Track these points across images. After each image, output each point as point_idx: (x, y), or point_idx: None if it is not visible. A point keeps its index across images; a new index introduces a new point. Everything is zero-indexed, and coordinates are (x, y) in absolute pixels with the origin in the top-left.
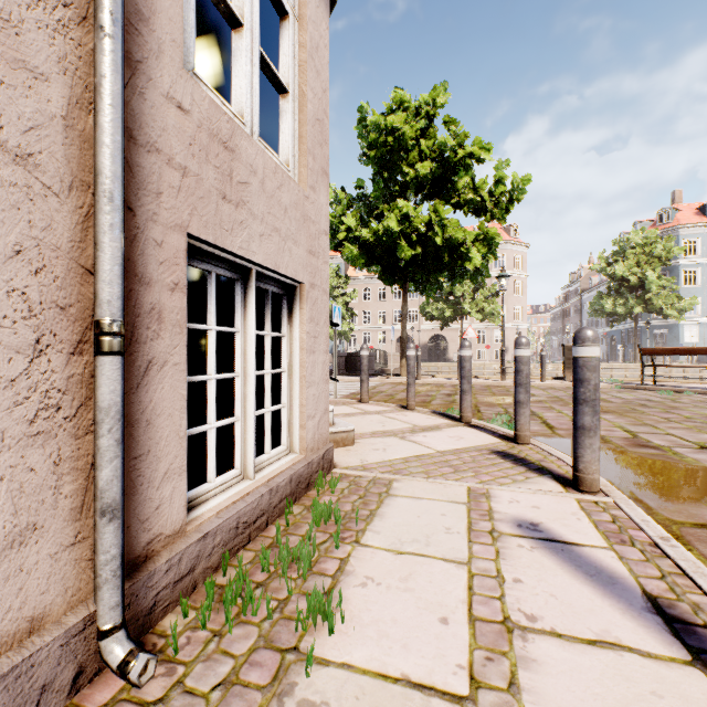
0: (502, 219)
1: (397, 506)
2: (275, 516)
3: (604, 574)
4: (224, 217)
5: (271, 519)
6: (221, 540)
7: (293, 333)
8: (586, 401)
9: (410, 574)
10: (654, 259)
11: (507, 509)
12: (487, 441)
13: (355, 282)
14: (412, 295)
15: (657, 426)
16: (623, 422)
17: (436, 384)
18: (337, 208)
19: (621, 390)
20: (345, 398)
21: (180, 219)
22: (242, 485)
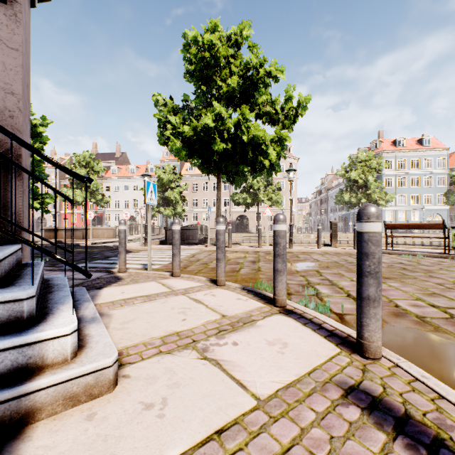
0: (290, 128)
1: None
2: None
3: None
4: None
5: None
6: None
7: None
8: None
9: None
10: (373, 169)
11: None
12: (321, 351)
13: (187, 178)
14: (226, 189)
15: (449, 297)
16: (415, 291)
17: (243, 251)
18: (164, 109)
19: None
20: (163, 268)
21: None
22: None
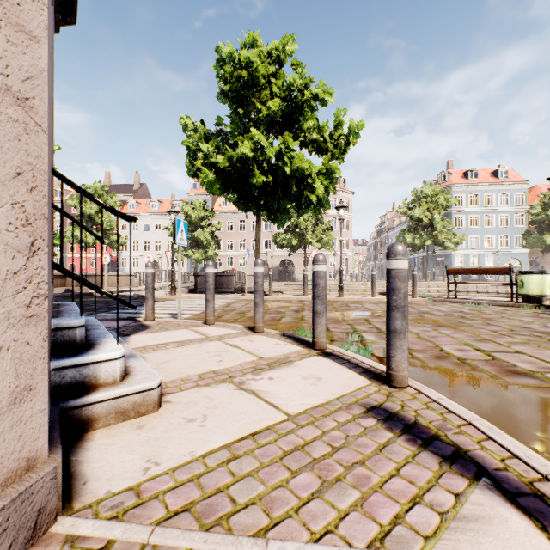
0: (340, 158)
1: None
2: None
3: None
4: None
5: None
6: None
7: None
8: None
9: None
10: (439, 205)
11: None
12: (353, 383)
13: (220, 215)
14: (267, 228)
15: (499, 342)
16: (465, 338)
17: (286, 301)
18: (194, 135)
19: (434, 303)
20: (194, 317)
21: None
22: None
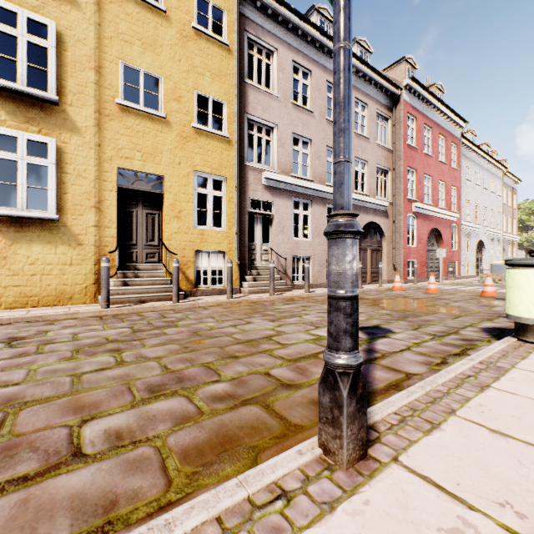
0: None
1: None
2: None
3: None
4: None
5: None
6: None
7: None
8: None
9: None
10: None
11: None
12: None
13: None
14: None
15: None
16: None
17: None
18: None
19: None
20: None
21: None
22: None
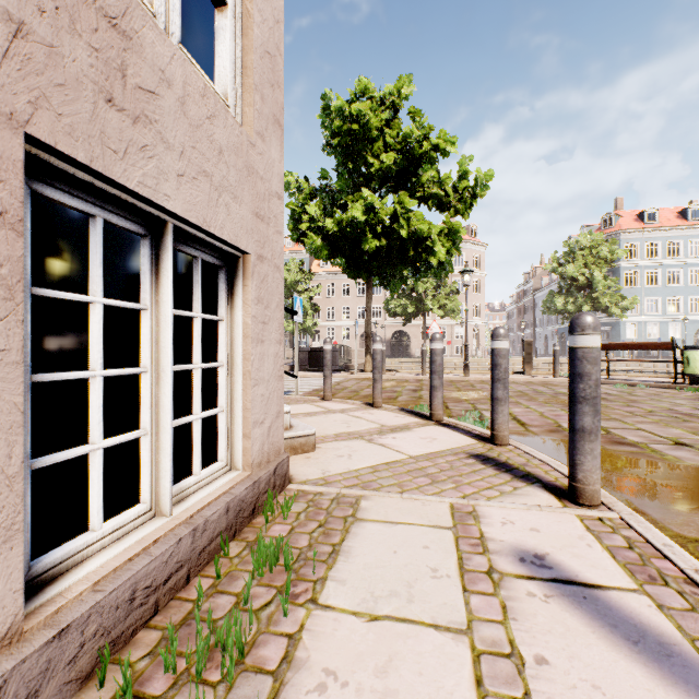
0: (465, 214)
1: (366, 536)
2: (202, 564)
3: (651, 639)
4: (110, 129)
5: (194, 570)
6: (99, 628)
7: (234, 316)
8: (586, 399)
9: (390, 661)
10: (601, 260)
11: (502, 535)
12: (462, 442)
13: (319, 277)
14: (376, 291)
15: (625, 421)
16: None
17: (401, 380)
18: (300, 197)
19: None
20: (307, 395)
21: (8, 105)
22: (150, 527)
